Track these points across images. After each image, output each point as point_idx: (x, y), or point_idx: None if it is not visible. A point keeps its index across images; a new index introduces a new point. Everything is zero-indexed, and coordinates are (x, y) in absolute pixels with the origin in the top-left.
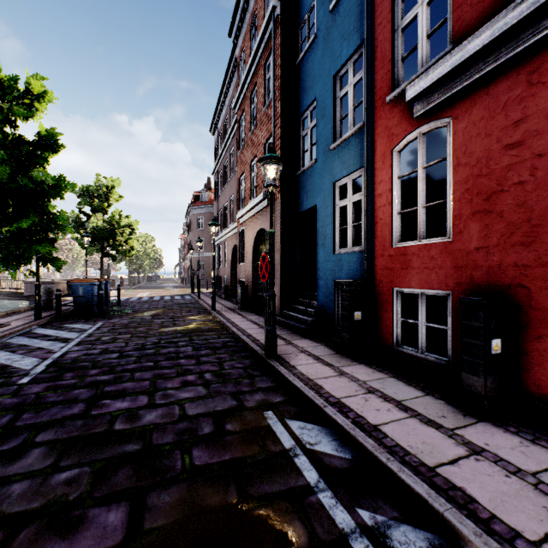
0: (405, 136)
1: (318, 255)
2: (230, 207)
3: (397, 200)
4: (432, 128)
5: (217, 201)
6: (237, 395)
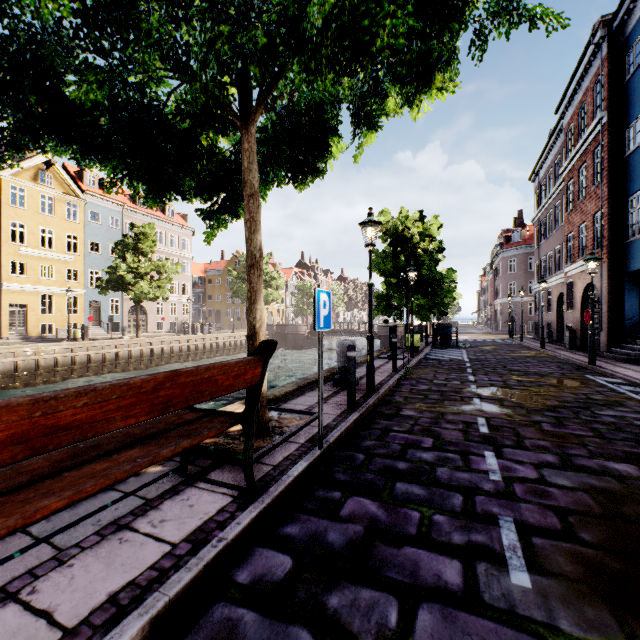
0: None
1: None
2: (555, 257)
3: None
4: None
5: (538, 249)
6: (570, 371)
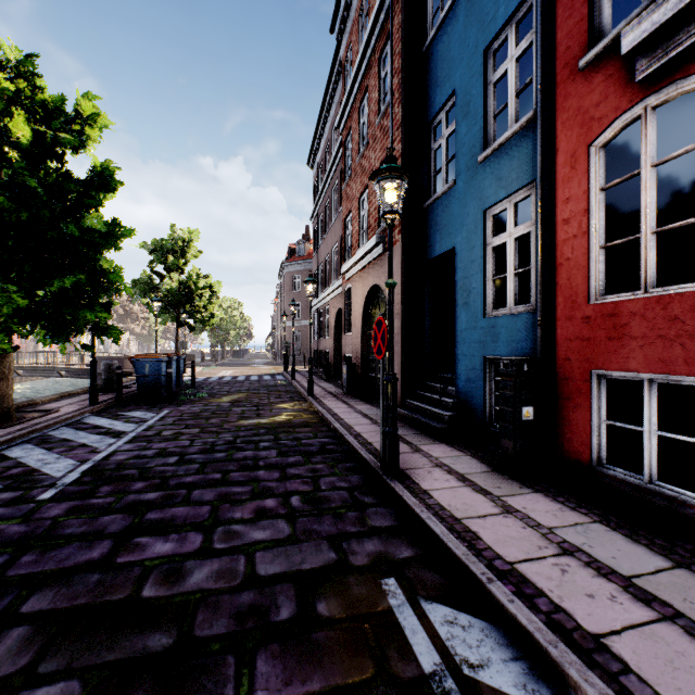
0: (616, 118)
1: (457, 320)
2: (333, 260)
3: (599, 227)
4: (674, 93)
5: (317, 253)
6: (338, 540)
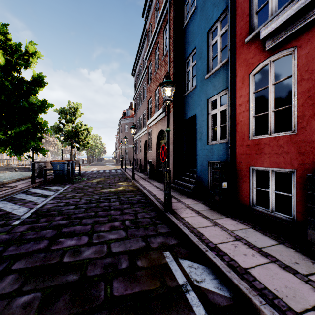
0: (259, 64)
1: (197, 145)
2: (143, 118)
3: (253, 108)
4: (280, 56)
5: (136, 115)
6: (145, 237)
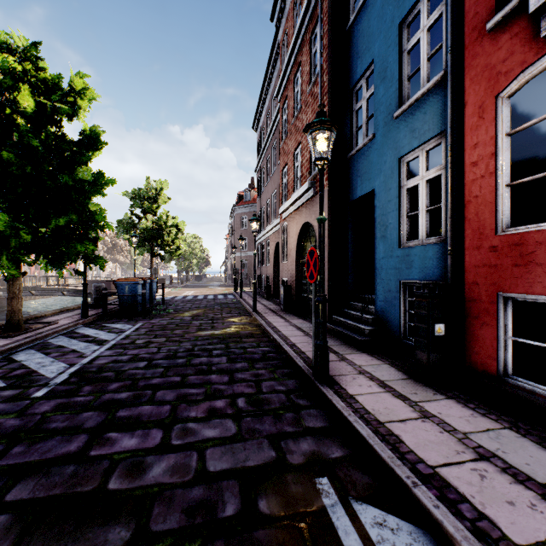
0: (521, 71)
1: (376, 250)
2: (273, 203)
3: (506, 167)
4: None
5: (260, 198)
6: (277, 439)
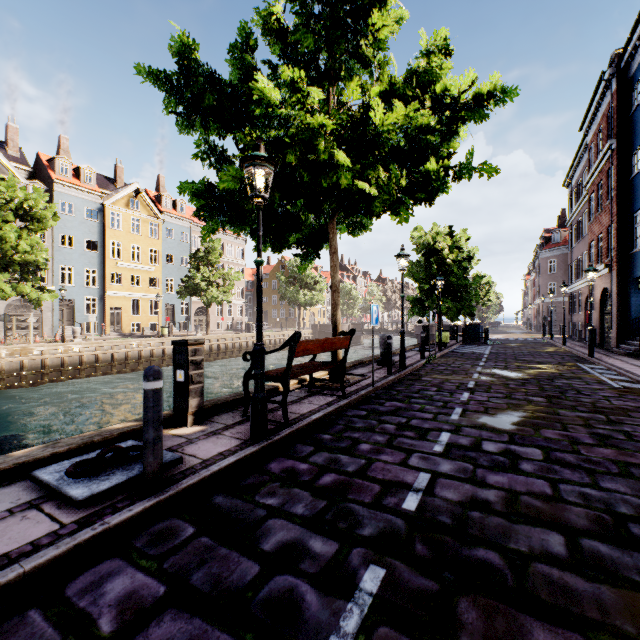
0: None
1: None
2: (583, 261)
3: None
4: None
5: (571, 252)
6: (568, 361)
